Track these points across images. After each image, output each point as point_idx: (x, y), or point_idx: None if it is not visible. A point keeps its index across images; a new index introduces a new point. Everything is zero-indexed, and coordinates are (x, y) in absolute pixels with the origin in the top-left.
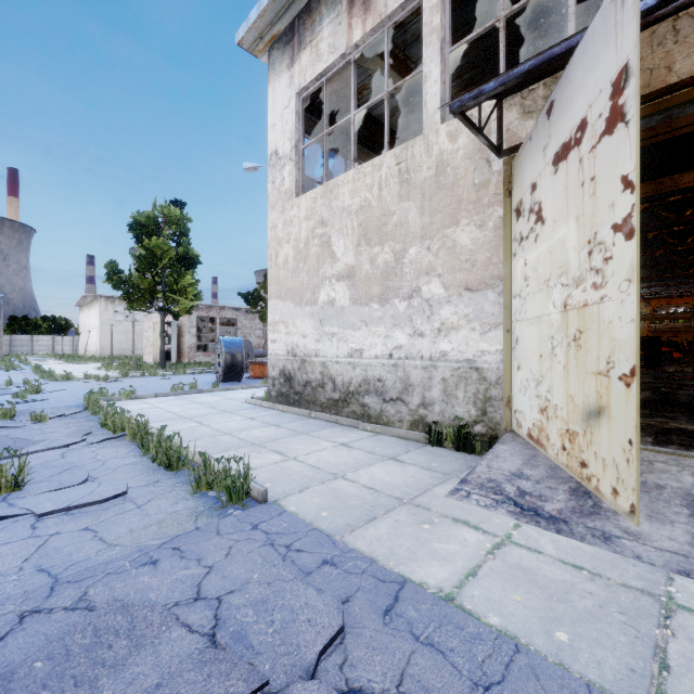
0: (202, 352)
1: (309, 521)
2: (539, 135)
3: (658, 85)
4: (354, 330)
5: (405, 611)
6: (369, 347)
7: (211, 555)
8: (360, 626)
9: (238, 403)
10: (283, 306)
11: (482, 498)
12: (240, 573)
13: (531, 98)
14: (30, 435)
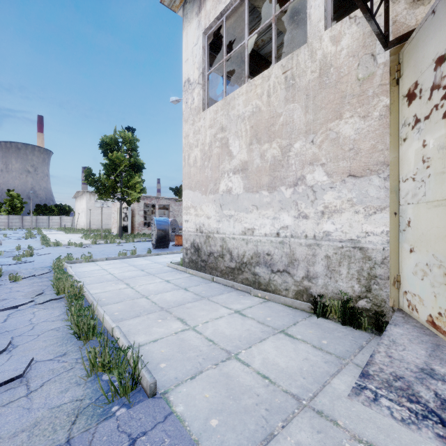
0: (147, 227)
1: (195, 435)
2: None
3: None
4: (246, 212)
5: None
6: (259, 227)
7: None
8: None
9: (161, 267)
10: (193, 194)
11: (394, 405)
12: None
13: None
14: None
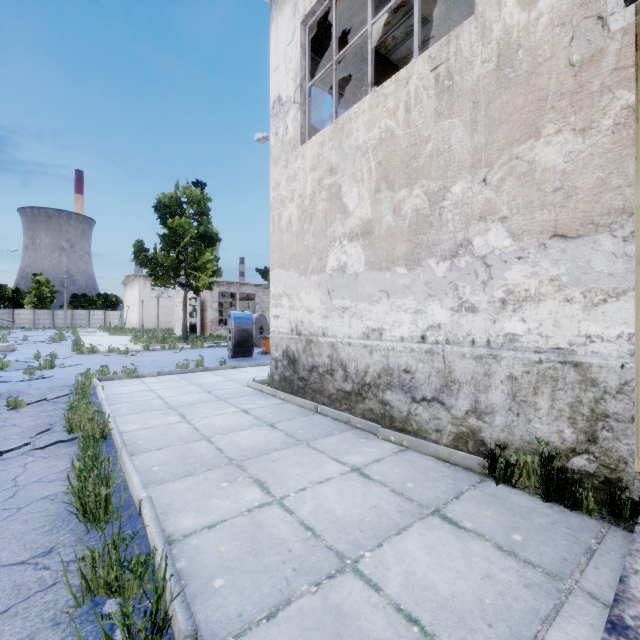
0: (223, 326)
1: None
2: None
3: None
4: (370, 303)
5: None
6: (391, 326)
7: None
8: None
9: (238, 387)
10: (286, 276)
11: None
12: None
13: None
14: None
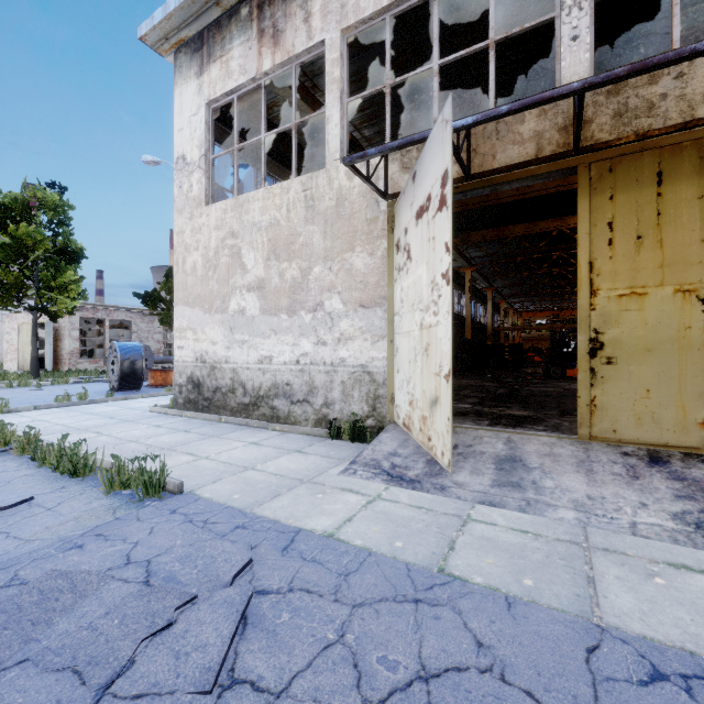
0: (87, 359)
1: (223, 502)
2: (409, 192)
3: (488, 167)
4: (264, 338)
5: (298, 546)
6: (278, 354)
7: (136, 535)
8: (265, 559)
9: (139, 412)
10: (191, 312)
11: (365, 473)
12: (164, 542)
13: (408, 157)
14: None
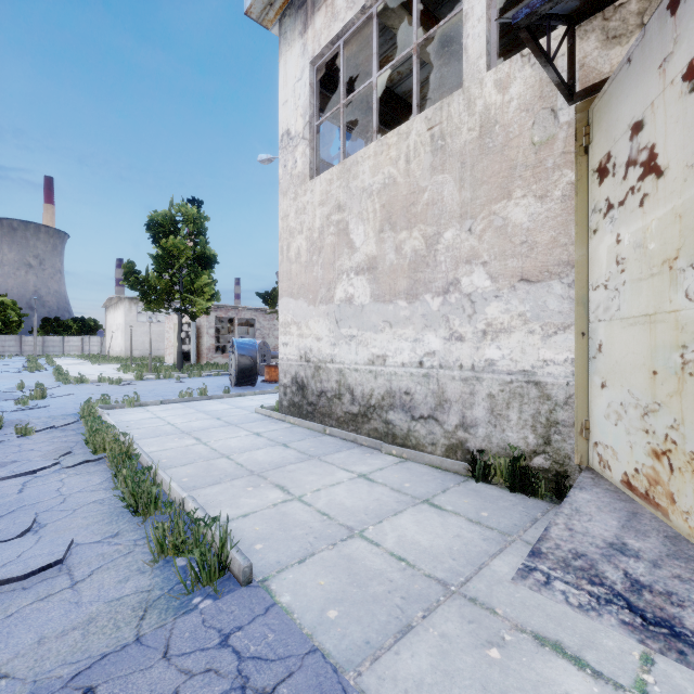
0: (220, 354)
1: (308, 629)
2: (650, 46)
3: None
4: (375, 332)
5: None
6: (394, 353)
7: None
8: None
9: (246, 413)
10: (295, 305)
11: (570, 589)
12: None
13: (619, 16)
14: (5, 454)
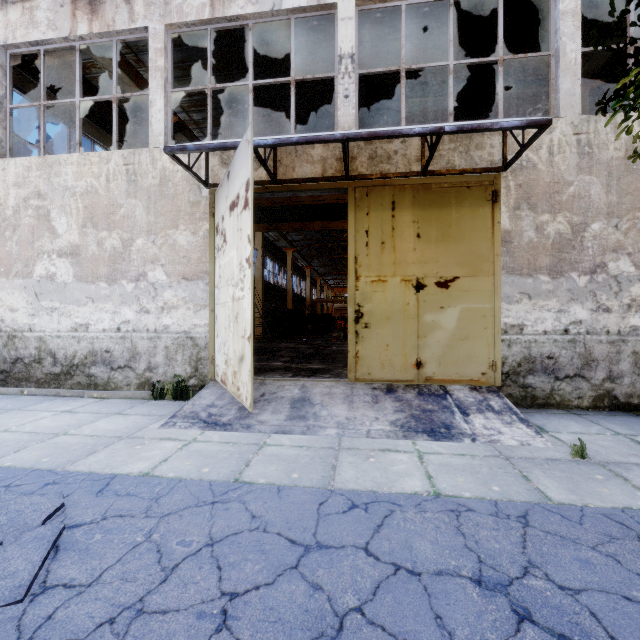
0: None
1: (29, 467)
2: (225, 187)
3: (289, 176)
4: (79, 305)
5: (113, 487)
6: (96, 322)
7: None
8: (78, 502)
9: None
10: None
11: (184, 423)
12: None
13: (227, 154)
14: None
